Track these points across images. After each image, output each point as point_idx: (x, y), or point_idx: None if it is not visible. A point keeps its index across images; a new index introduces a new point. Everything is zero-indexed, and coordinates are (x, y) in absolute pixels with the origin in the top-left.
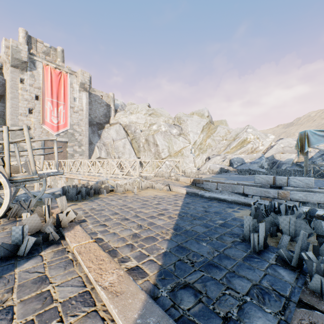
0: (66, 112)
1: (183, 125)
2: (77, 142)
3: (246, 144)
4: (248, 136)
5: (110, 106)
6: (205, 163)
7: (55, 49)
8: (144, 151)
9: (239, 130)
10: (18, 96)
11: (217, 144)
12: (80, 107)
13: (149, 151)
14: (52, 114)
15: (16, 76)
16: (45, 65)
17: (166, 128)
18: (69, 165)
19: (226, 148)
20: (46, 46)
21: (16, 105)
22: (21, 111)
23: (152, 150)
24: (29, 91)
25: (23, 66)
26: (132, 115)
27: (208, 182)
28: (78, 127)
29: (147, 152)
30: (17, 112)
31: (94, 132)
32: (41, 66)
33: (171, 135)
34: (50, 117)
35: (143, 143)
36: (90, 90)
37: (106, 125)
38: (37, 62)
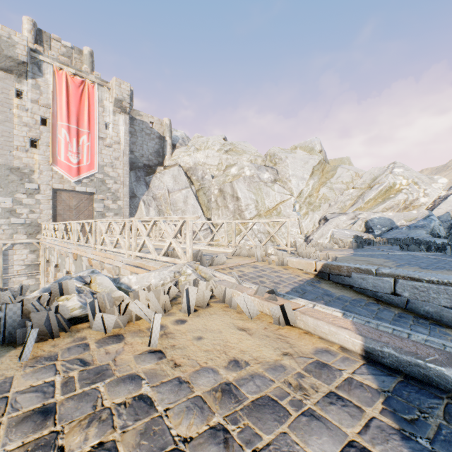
0: (91, 146)
1: (279, 167)
2: (111, 194)
3: (394, 193)
4: (397, 180)
5: (164, 139)
6: (319, 227)
7: (80, 51)
8: (216, 208)
9: (377, 171)
10: (13, 118)
11: (339, 196)
12: (115, 137)
13: (224, 208)
14: (69, 148)
15: (9, 85)
16: (58, 69)
17: (253, 171)
18: (76, 230)
19: (355, 201)
20: (65, 46)
21: (10, 132)
22: (17, 143)
23: (230, 207)
24: (31, 111)
25: (20, 69)
26: (199, 152)
27: (366, 274)
28: (112, 170)
29: (222, 209)
30: (11, 144)
31: (140, 179)
32: (51, 71)
33: (260, 183)
34: (65, 153)
35: (216, 196)
36: (134, 114)
37: (158, 168)
38: (44, 64)
